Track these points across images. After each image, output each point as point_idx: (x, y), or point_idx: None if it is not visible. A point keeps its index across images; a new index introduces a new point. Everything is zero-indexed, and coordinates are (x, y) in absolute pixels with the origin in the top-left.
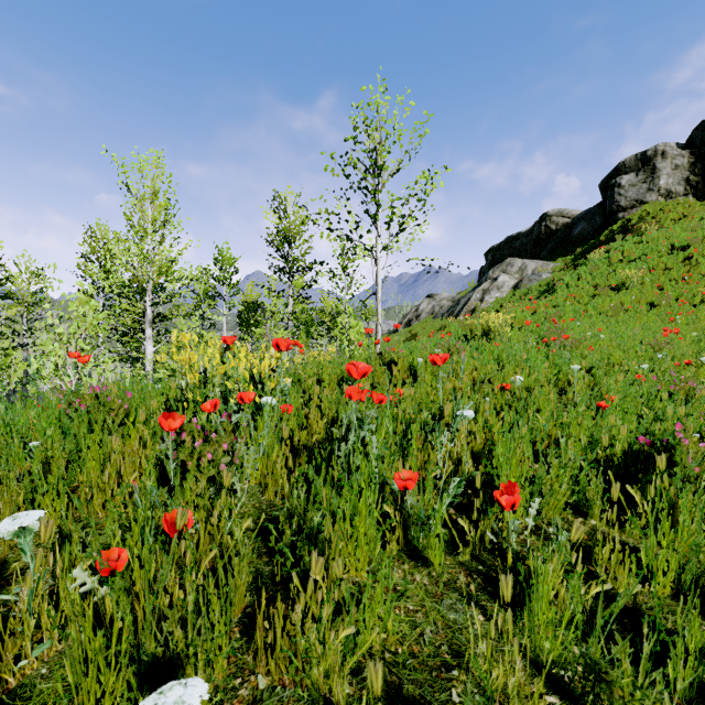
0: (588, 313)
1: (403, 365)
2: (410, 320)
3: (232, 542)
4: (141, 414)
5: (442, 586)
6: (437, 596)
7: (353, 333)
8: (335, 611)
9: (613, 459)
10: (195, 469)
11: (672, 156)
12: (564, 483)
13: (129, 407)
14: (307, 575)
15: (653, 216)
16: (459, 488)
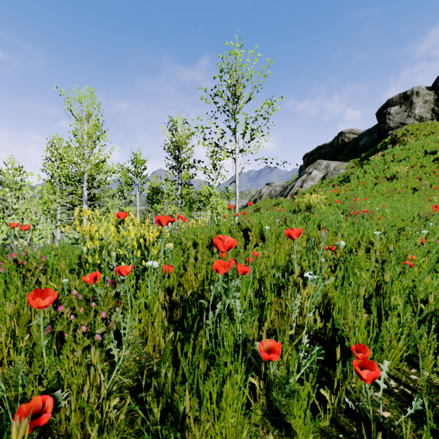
0: (373, 195)
1: (255, 231)
2: (255, 199)
3: None
4: (43, 278)
5: None
6: None
7: (219, 207)
8: None
9: (437, 316)
10: (72, 340)
11: (423, 95)
12: (402, 340)
13: (45, 267)
14: None
15: (412, 133)
16: (318, 356)
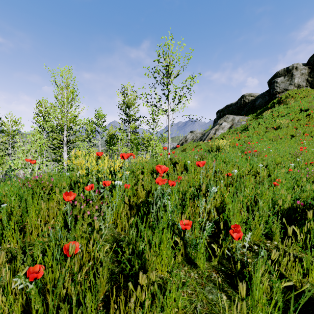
0: (264, 139)
1: (181, 164)
2: (182, 142)
3: (99, 259)
4: (57, 190)
5: (204, 279)
6: (202, 285)
7: (157, 148)
8: (151, 294)
9: (284, 212)
10: (81, 219)
11: (300, 69)
12: (261, 224)
13: (52, 185)
14: (137, 274)
15: (292, 96)
16: (212, 228)
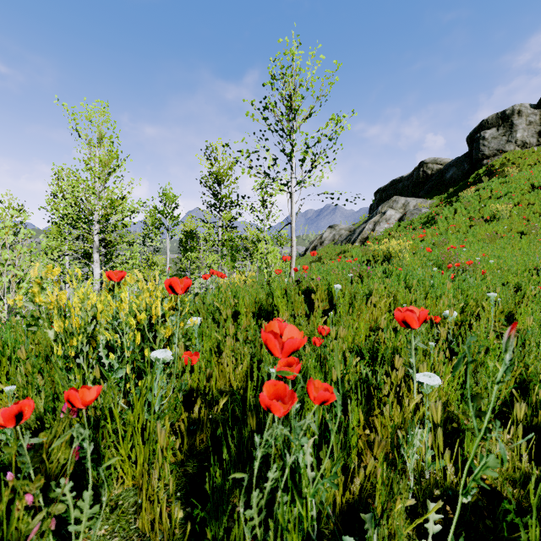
0: (469, 240)
1: (321, 293)
2: (315, 245)
3: None
4: None
5: None
6: None
7: (270, 257)
8: None
9: None
10: None
11: (526, 115)
12: None
13: None
14: None
15: (513, 162)
16: None
